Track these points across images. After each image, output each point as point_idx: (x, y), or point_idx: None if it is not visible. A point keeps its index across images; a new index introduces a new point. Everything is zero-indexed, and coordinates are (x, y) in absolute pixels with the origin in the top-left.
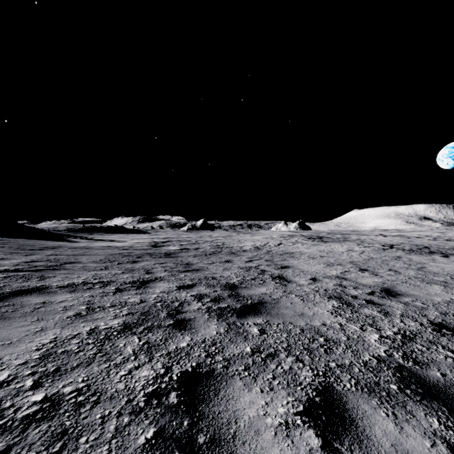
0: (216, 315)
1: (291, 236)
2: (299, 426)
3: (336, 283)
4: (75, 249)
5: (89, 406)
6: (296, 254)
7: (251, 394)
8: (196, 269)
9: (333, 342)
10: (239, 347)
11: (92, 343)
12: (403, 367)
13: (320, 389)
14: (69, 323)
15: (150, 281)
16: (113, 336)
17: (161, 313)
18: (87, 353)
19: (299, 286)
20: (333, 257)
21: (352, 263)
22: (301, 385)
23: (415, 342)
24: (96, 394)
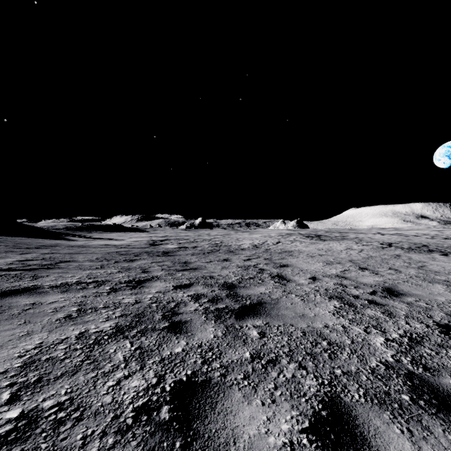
0: (213, 316)
1: (290, 234)
2: (305, 447)
3: (336, 282)
4: (72, 247)
5: (70, 424)
6: (294, 252)
7: (251, 407)
8: (193, 267)
9: (337, 346)
10: (238, 353)
11: (80, 349)
12: (413, 374)
13: (326, 400)
14: (58, 326)
15: (146, 280)
16: (103, 341)
17: (156, 315)
18: (74, 360)
19: (299, 285)
20: (331, 255)
21: (352, 262)
22: (306, 396)
23: (423, 345)
24: (80, 408)
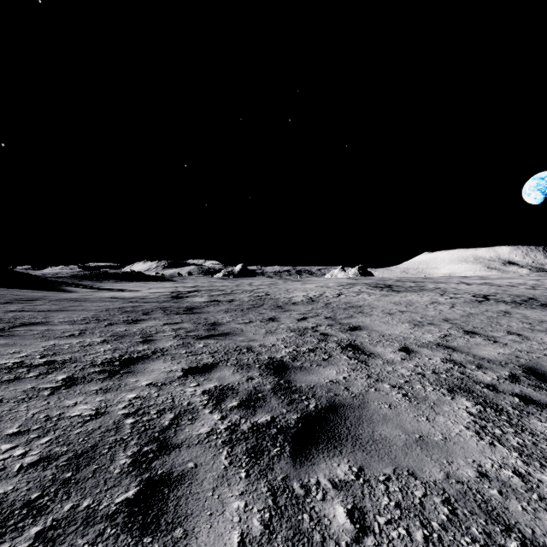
0: (245, 453)
1: (352, 284)
2: None
3: (444, 357)
4: (60, 302)
5: None
6: (364, 308)
7: None
8: (224, 332)
9: None
10: None
11: None
12: None
13: None
14: None
15: (140, 358)
16: None
17: (119, 456)
18: None
19: (389, 364)
20: (416, 312)
21: (449, 322)
22: None
23: None
24: None
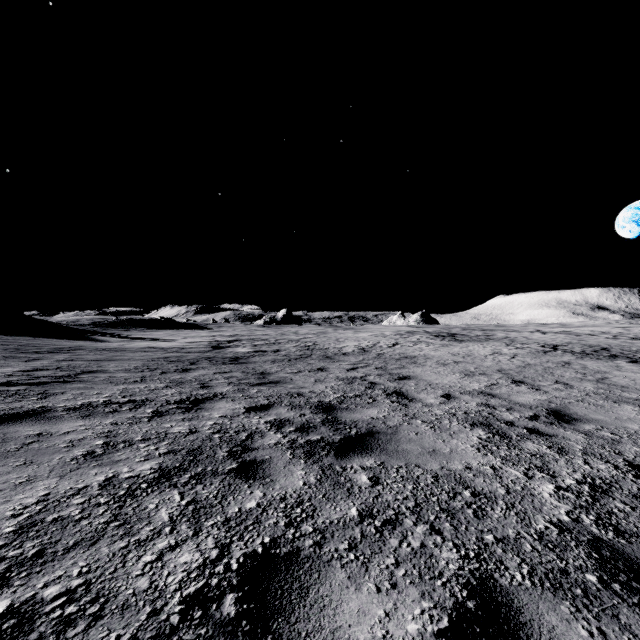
0: (303, 453)
1: (411, 333)
2: None
3: (481, 402)
4: (101, 351)
5: (84, 625)
6: (419, 358)
7: (360, 595)
8: (274, 381)
9: (486, 499)
10: (339, 509)
11: (105, 504)
12: (600, 540)
13: (473, 583)
14: (74, 468)
15: (205, 399)
16: (140, 491)
17: (219, 451)
18: (94, 522)
19: (427, 406)
20: (472, 363)
21: (501, 372)
22: (442, 577)
23: (612, 497)
24: (99, 599)
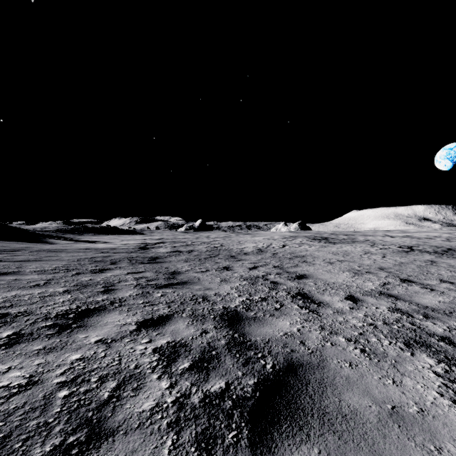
0: (193, 443)
1: (294, 237)
2: None
3: (390, 306)
4: (39, 252)
5: None
6: (307, 258)
7: None
8: (182, 281)
9: None
10: None
11: None
12: None
13: None
14: None
15: (97, 309)
16: None
17: (33, 454)
18: None
19: (339, 313)
20: (353, 261)
21: (384, 270)
22: None
23: None
24: None
